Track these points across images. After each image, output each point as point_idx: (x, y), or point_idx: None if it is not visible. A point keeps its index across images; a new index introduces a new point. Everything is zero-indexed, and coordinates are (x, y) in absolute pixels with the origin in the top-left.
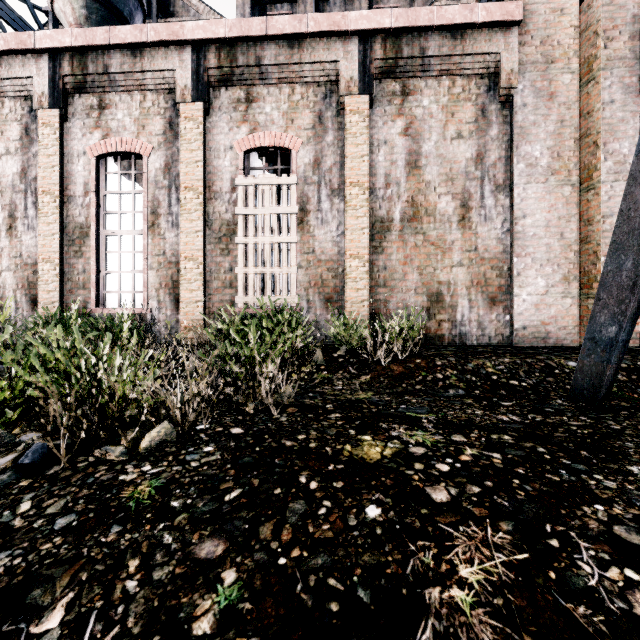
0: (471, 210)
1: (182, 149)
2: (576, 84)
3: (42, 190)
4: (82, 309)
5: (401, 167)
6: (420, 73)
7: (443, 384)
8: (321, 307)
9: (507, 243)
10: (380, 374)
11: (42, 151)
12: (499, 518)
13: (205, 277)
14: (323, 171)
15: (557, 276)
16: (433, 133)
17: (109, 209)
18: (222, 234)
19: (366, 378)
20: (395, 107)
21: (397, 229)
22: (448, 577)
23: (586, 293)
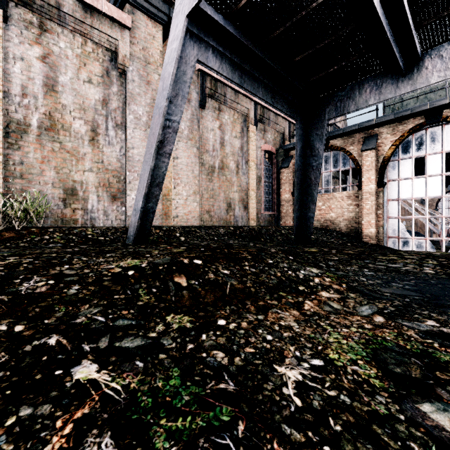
0: (99, 135)
1: None
2: None
3: None
4: None
5: (39, 85)
6: (57, 20)
7: (47, 241)
8: None
9: (123, 162)
10: None
11: None
12: None
13: None
14: None
15: None
16: (69, 71)
17: None
18: None
19: None
20: (33, 34)
21: (35, 133)
22: None
23: (167, 198)
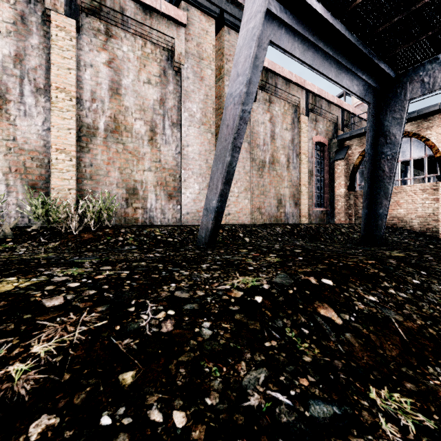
0: (157, 135)
1: None
2: (214, 77)
3: None
4: None
5: (105, 89)
6: (121, 25)
7: (122, 243)
8: (24, 192)
9: (179, 160)
10: (69, 240)
11: None
12: (99, 305)
13: None
14: (26, 68)
15: (205, 184)
16: (131, 73)
17: None
18: None
19: (55, 244)
20: (100, 41)
21: (102, 136)
22: (15, 358)
23: None
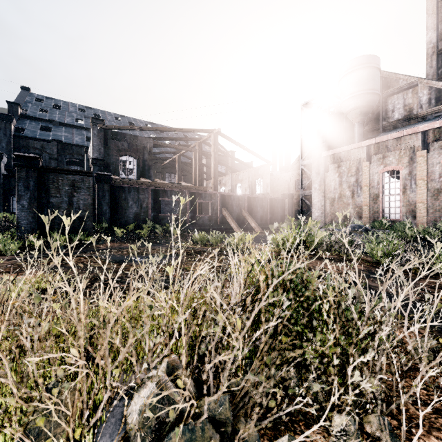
0: None
1: (417, 167)
2: None
3: (363, 185)
4: (381, 219)
5: None
6: None
7: None
8: None
9: None
10: None
11: (363, 174)
12: None
13: (426, 208)
14: None
15: None
16: None
17: (385, 188)
18: (434, 193)
19: None
20: None
21: None
22: None
23: None
